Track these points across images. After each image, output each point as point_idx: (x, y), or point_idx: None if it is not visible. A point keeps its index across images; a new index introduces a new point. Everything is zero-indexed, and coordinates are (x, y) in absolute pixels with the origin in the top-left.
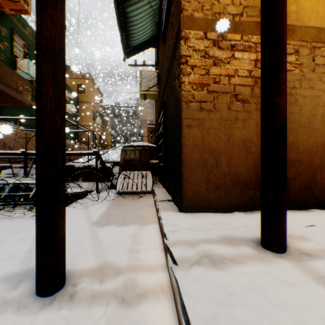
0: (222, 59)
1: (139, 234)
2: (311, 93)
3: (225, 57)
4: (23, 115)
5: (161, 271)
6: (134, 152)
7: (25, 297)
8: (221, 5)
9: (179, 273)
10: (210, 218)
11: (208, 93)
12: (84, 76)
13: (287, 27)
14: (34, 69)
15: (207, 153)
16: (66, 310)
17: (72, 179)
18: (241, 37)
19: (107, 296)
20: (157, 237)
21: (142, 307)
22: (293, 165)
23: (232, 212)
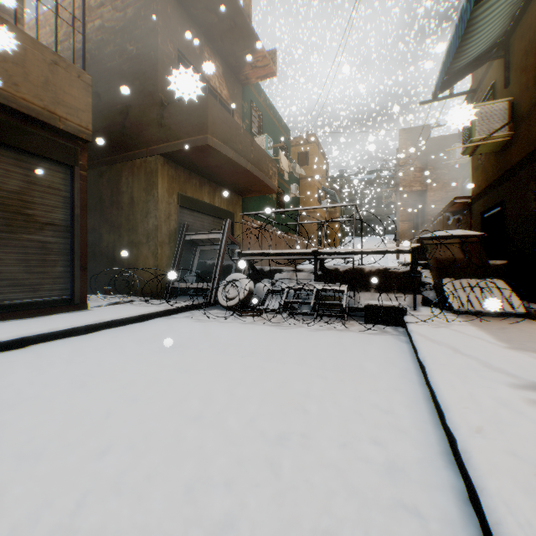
0: None
1: None
2: None
3: None
4: (257, 206)
5: None
6: (448, 246)
7: None
8: None
9: None
10: None
11: None
12: (307, 140)
13: None
14: (270, 145)
15: None
16: None
17: (360, 288)
18: None
19: None
20: None
21: None
22: None
23: None
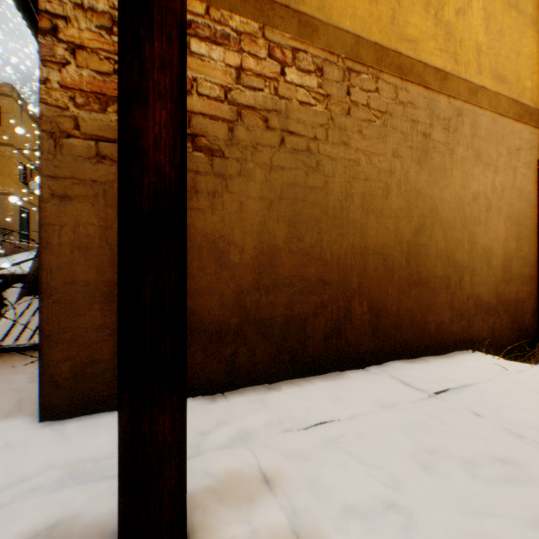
0: None
1: None
2: (346, 155)
3: None
4: None
5: None
6: None
7: None
8: None
9: None
10: (102, 434)
11: None
12: None
13: (304, 17)
14: None
15: None
16: None
17: None
18: (208, 10)
19: None
20: None
21: None
22: (315, 290)
23: None
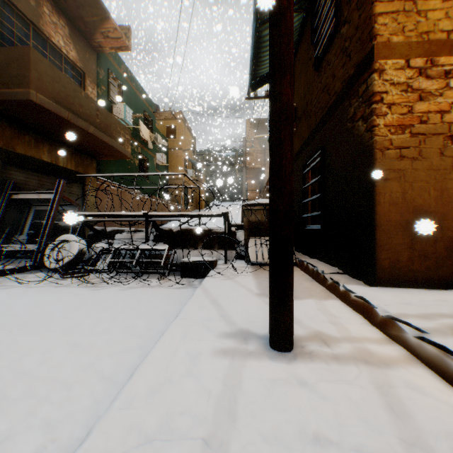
0: (430, 91)
1: (325, 308)
2: None
3: (435, 88)
4: (117, 169)
5: (389, 344)
6: (259, 212)
7: (265, 351)
8: (429, 21)
9: (437, 340)
10: (421, 294)
11: (411, 136)
12: (175, 116)
13: None
14: (129, 114)
15: (410, 213)
16: (318, 364)
17: (190, 246)
18: None
19: (348, 358)
20: (352, 313)
21: (397, 370)
22: None
23: (445, 289)
